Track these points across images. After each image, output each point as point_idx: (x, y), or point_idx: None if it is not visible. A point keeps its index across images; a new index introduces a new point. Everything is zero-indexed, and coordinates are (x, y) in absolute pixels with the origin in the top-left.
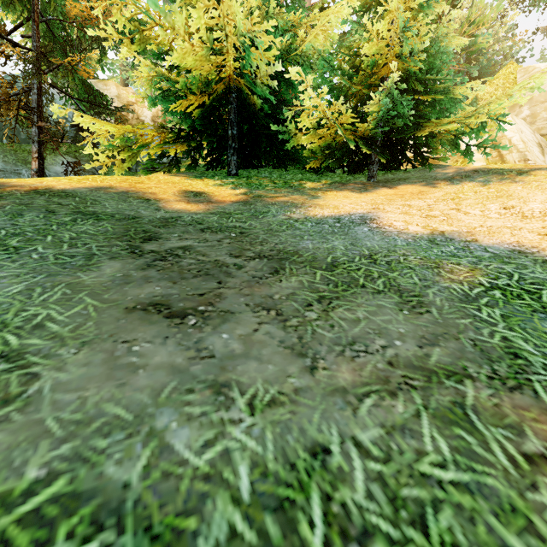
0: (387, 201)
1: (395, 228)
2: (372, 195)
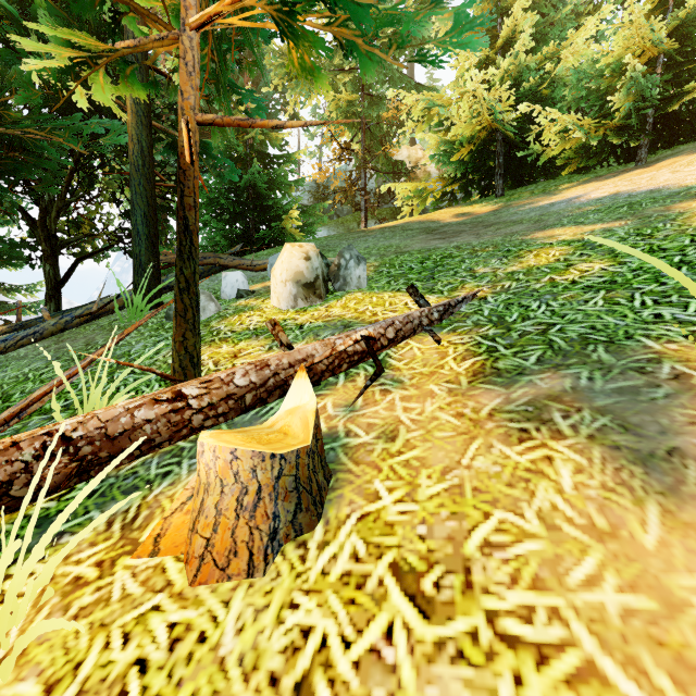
0: (616, 181)
1: (586, 198)
2: (611, 180)
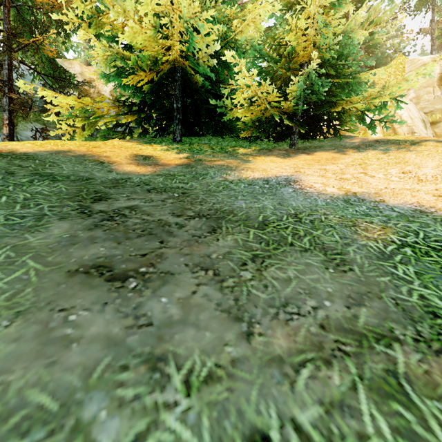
0: (307, 165)
1: (315, 189)
2: (294, 160)
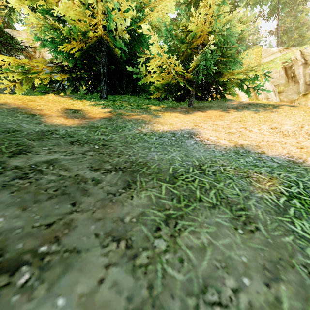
0: (202, 121)
1: (211, 141)
2: (192, 116)
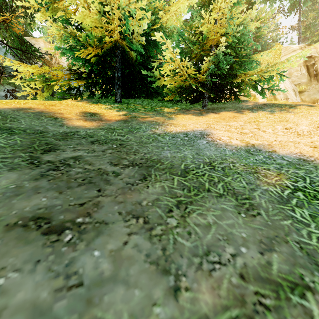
0: (215, 122)
1: (223, 141)
2: (205, 118)
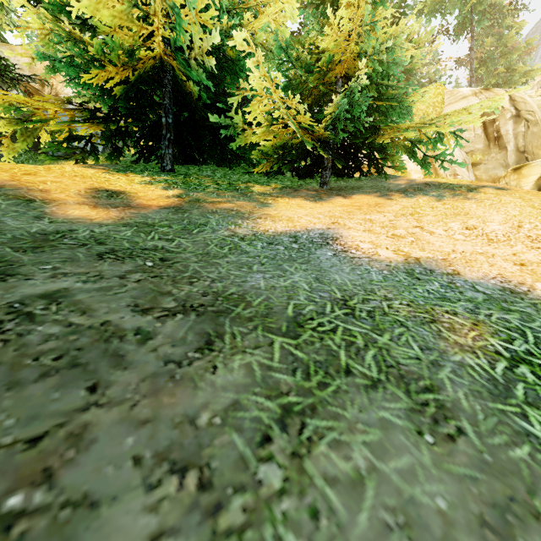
0: (346, 213)
1: (363, 253)
2: (328, 205)
